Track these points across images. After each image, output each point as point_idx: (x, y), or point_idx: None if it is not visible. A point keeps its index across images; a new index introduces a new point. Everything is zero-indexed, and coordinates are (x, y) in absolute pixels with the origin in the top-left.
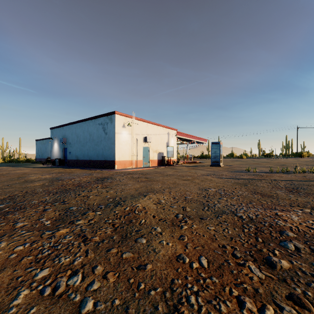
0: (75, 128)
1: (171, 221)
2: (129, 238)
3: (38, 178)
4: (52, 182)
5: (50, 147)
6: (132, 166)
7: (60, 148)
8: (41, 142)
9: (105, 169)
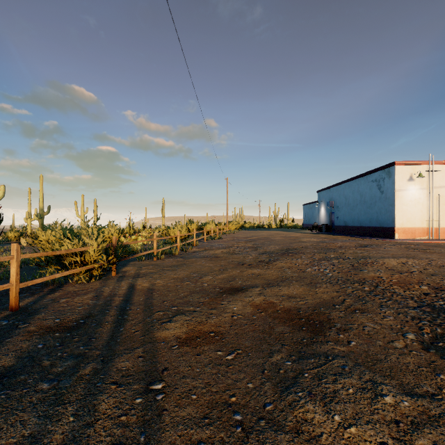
0: (343, 189)
1: (400, 271)
2: (358, 269)
3: (308, 241)
4: (318, 243)
5: (316, 212)
6: (427, 237)
7: (327, 213)
8: (308, 206)
9: (380, 238)
